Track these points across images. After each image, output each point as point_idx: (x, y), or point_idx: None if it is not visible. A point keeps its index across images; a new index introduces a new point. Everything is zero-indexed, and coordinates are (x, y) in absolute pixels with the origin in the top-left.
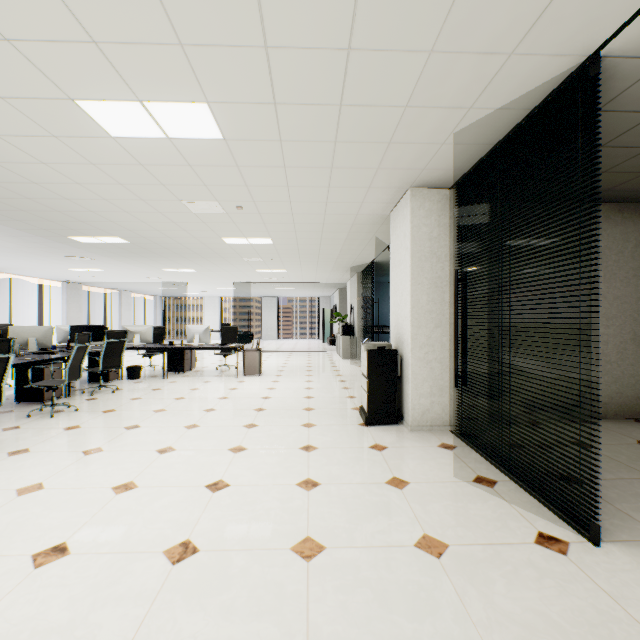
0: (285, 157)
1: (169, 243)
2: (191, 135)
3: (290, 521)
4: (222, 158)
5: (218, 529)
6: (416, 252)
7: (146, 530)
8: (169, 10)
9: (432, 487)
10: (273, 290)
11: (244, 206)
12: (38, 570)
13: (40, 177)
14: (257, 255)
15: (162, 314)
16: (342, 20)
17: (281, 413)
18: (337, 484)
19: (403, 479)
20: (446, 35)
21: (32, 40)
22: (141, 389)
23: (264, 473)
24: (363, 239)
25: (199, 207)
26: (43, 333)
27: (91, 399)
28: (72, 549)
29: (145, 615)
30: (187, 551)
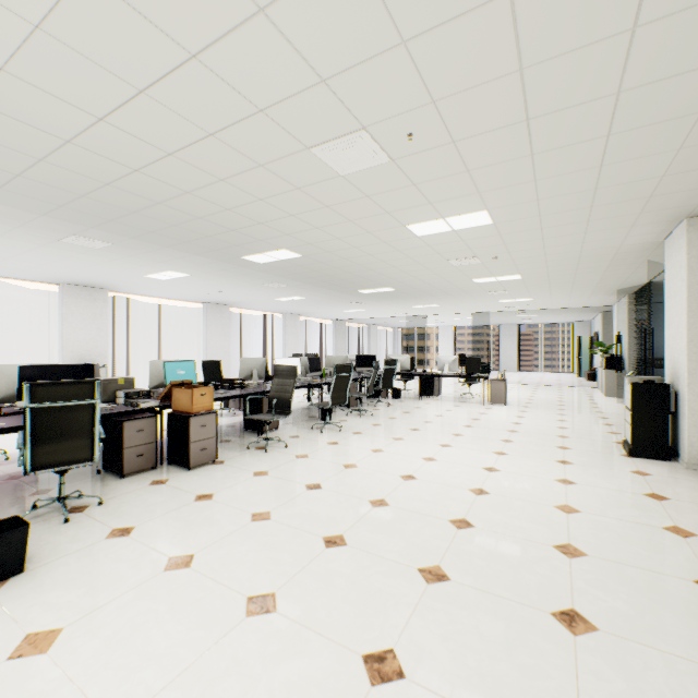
0: (542, 223)
1: (425, 287)
2: (469, 226)
3: (551, 495)
4: (488, 233)
5: (499, 488)
6: (694, 284)
7: (453, 479)
8: (476, 184)
9: (696, 506)
10: (513, 318)
11: (498, 256)
12: (406, 481)
13: (363, 262)
14: (502, 289)
15: (399, 344)
16: (594, 158)
17: (533, 436)
18: (592, 486)
19: (663, 496)
20: (691, 140)
21: (399, 210)
22: (406, 406)
23: (525, 469)
24: (631, 264)
25: (460, 262)
26: (342, 360)
27: (376, 409)
28: (417, 478)
29: (469, 507)
30: (482, 492)
